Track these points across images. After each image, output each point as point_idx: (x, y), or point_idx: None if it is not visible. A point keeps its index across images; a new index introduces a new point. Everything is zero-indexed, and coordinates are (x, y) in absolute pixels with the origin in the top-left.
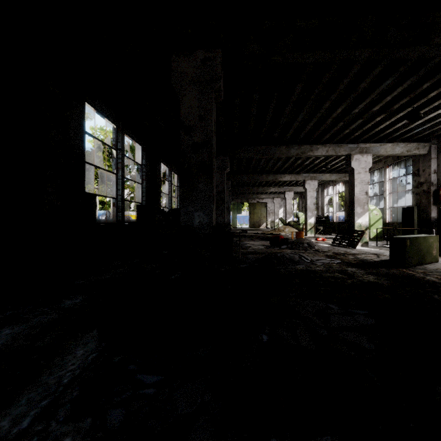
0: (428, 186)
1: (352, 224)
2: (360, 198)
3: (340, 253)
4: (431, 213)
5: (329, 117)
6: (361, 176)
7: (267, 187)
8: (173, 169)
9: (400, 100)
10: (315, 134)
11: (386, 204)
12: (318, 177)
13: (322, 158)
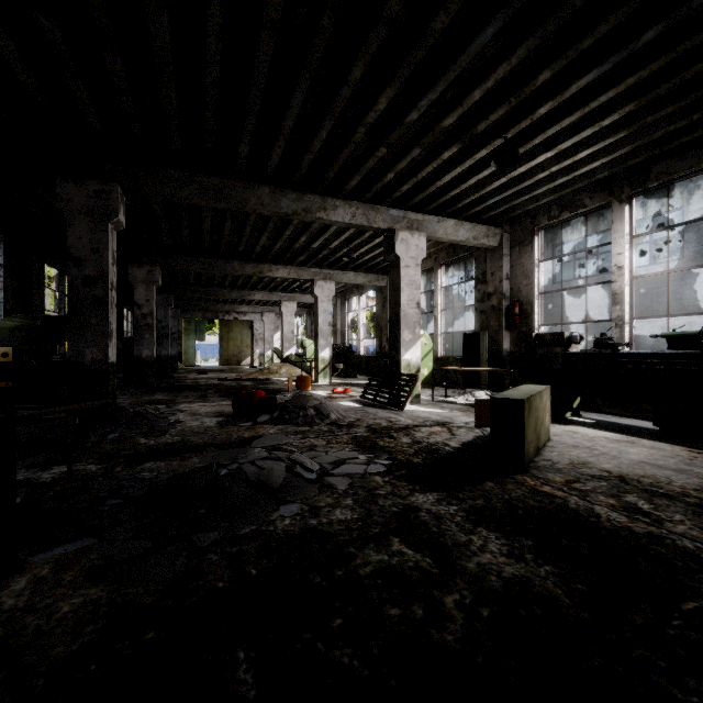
0: (500, 299)
1: (396, 362)
2: (408, 314)
3: (380, 427)
4: (504, 344)
5: (361, 122)
6: (410, 272)
7: (247, 291)
8: None
9: (491, 111)
10: (332, 171)
11: (437, 327)
12: (336, 276)
13: (343, 238)
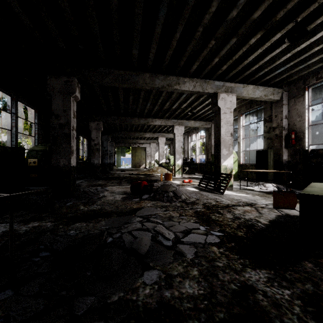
0: (281, 130)
1: (218, 166)
2: (225, 140)
3: (211, 205)
4: (283, 156)
5: (200, 23)
6: (227, 116)
7: (142, 133)
8: (23, 100)
9: (289, 1)
10: (182, 60)
11: (240, 148)
12: (184, 123)
13: (188, 102)
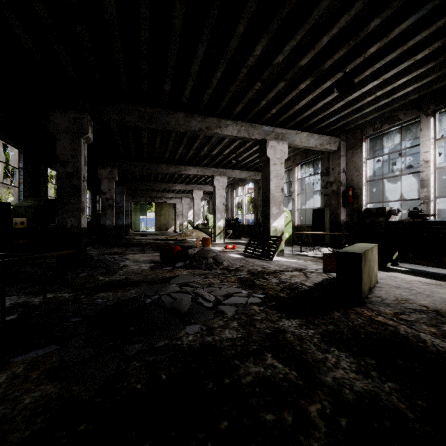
0: (338, 186)
1: (267, 228)
2: (275, 196)
3: (257, 271)
4: (341, 216)
5: (244, 64)
6: (277, 168)
7: (172, 184)
8: (3, 137)
9: (335, 52)
10: (224, 100)
11: (295, 205)
12: (227, 173)
13: (232, 147)
